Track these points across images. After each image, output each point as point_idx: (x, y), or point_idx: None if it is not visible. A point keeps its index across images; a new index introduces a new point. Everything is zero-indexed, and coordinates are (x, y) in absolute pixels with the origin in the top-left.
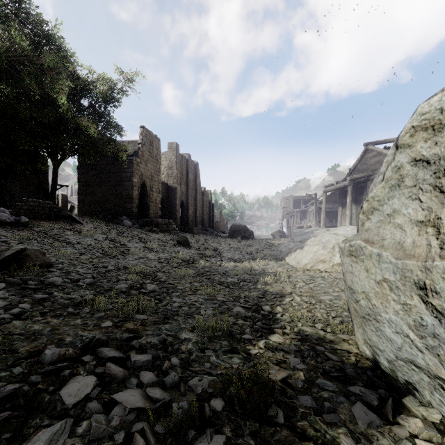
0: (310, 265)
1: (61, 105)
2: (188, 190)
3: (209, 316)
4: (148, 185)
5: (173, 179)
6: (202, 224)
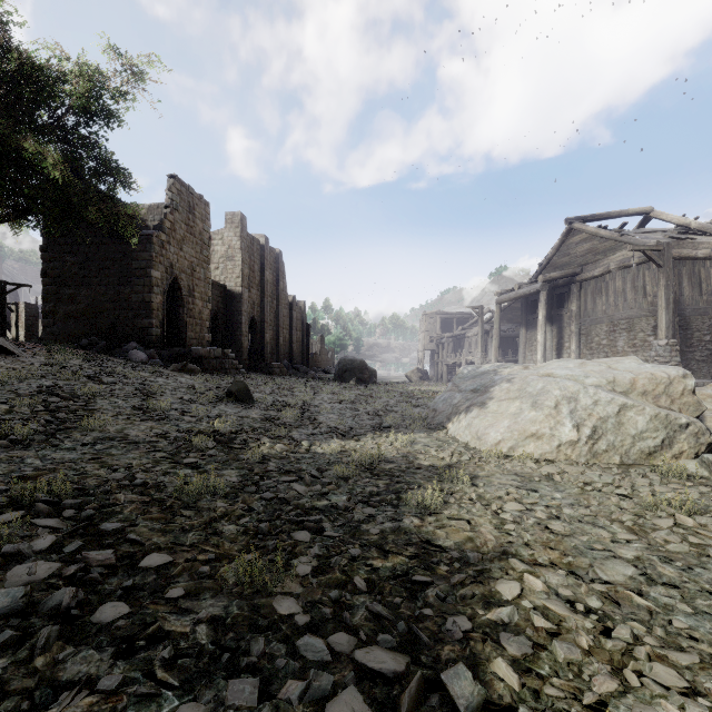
0: (507, 446)
1: None
2: (264, 299)
3: None
4: (185, 286)
5: (235, 278)
6: (290, 358)
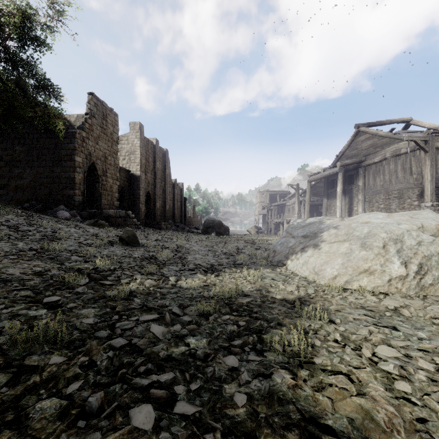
0: (343, 280)
1: None
2: (156, 180)
3: None
4: (100, 169)
5: (136, 166)
6: (173, 219)
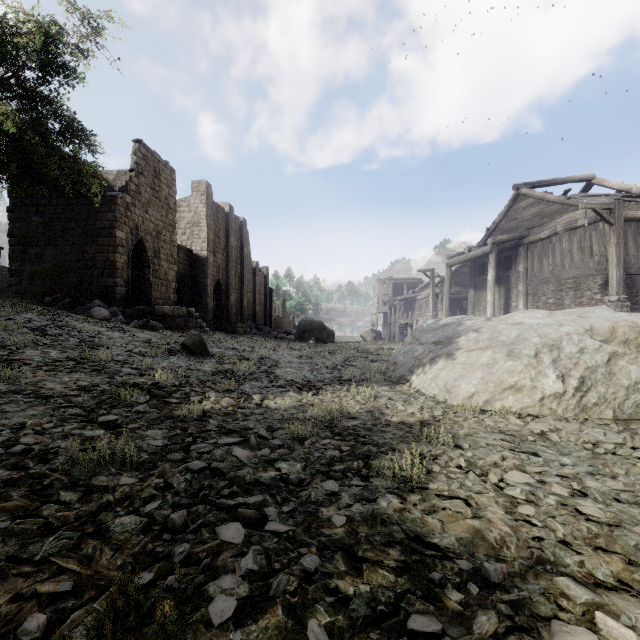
0: (482, 399)
1: None
2: (229, 264)
3: None
4: (150, 248)
5: (201, 243)
6: (253, 319)
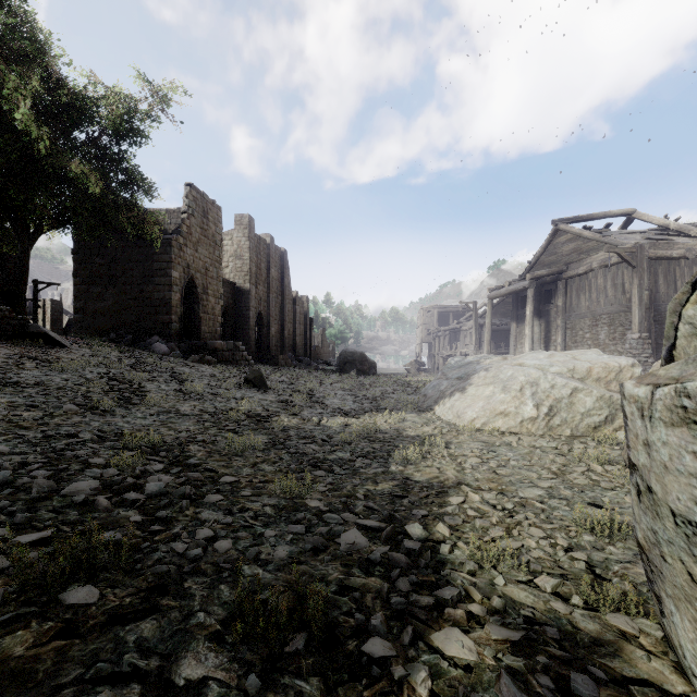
0: (481, 422)
1: (17, 122)
2: (270, 295)
3: (281, 564)
4: (199, 285)
5: (244, 276)
6: (293, 350)
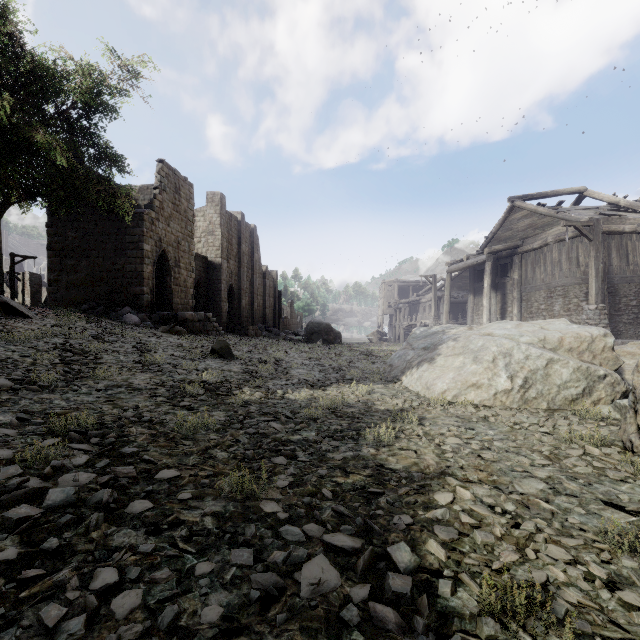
0: (452, 394)
1: None
2: (241, 269)
3: (209, 636)
4: (171, 258)
5: (216, 251)
6: (263, 321)
